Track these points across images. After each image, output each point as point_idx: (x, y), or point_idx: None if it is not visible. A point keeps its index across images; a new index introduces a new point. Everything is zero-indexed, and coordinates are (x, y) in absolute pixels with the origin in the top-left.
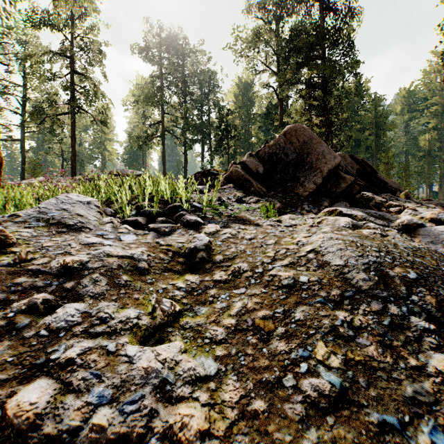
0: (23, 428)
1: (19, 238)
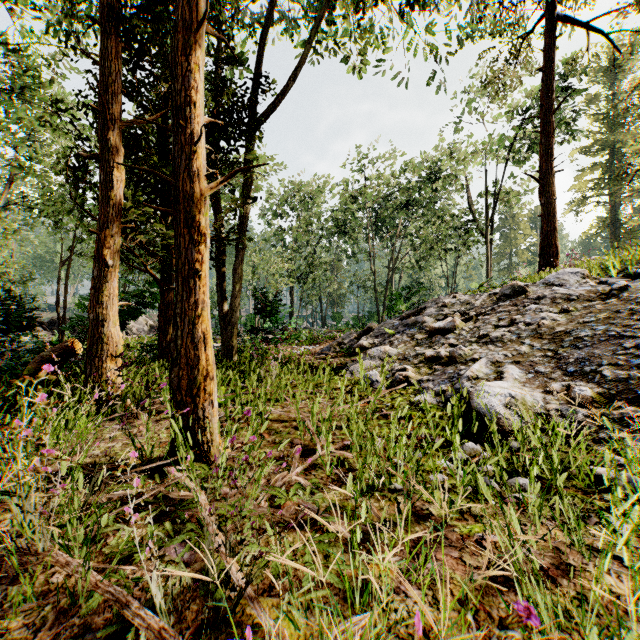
0: (513, 319)
1: (531, 291)
